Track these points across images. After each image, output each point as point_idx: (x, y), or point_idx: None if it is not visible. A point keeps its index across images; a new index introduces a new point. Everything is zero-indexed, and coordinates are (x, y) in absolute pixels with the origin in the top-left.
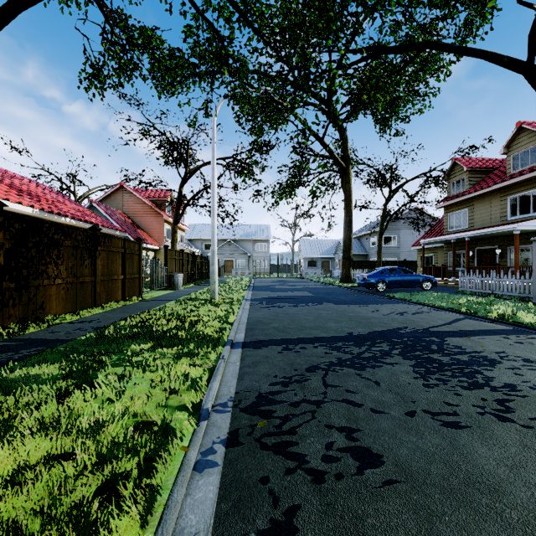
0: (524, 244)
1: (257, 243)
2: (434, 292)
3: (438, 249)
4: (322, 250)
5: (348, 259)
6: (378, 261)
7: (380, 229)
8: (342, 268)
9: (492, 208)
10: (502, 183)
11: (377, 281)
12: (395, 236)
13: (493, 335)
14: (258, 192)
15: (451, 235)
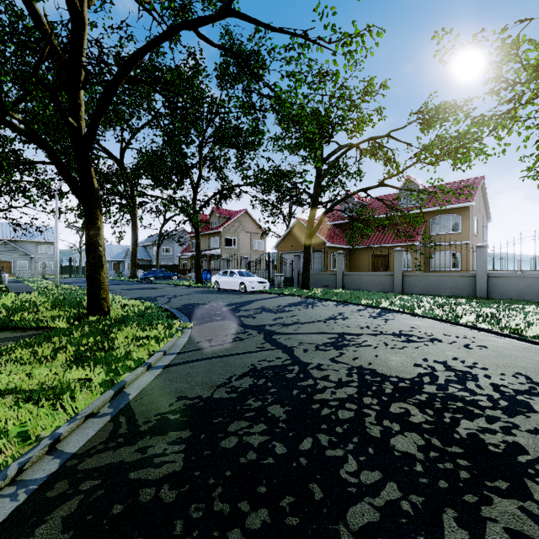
0: (215, 259)
1: (41, 245)
2: (175, 280)
3: (189, 259)
4: (112, 254)
5: (135, 263)
6: (156, 265)
7: (158, 244)
8: (131, 269)
9: (206, 241)
10: (208, 232)
11: (150, 276)
12: (171, 248)
13: (172, 287)
14: (59, 209)
15: (190, 253)
